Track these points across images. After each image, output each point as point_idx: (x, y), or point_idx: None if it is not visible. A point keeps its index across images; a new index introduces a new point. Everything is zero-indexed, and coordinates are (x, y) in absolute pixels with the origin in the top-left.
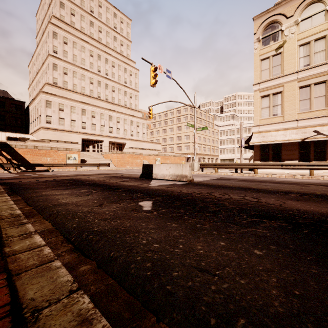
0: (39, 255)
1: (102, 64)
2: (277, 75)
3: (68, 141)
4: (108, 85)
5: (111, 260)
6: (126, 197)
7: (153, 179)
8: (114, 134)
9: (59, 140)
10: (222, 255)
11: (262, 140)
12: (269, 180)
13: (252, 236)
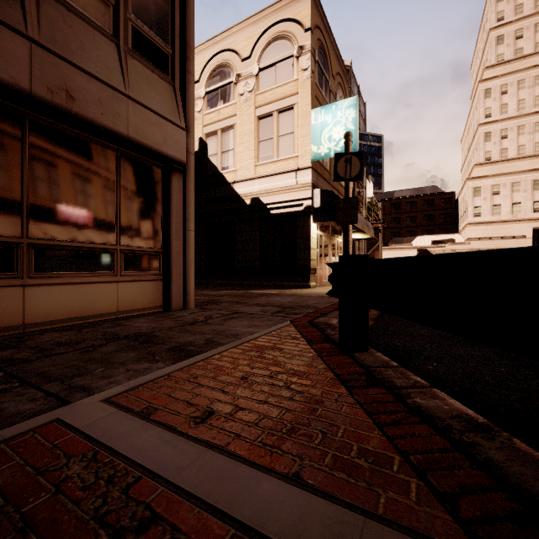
0: None
1: None
2: None
3: (507, 236)
4: None
5: None
6: None
7: None
8: None
9: (492, 237)
10: None
11: None
12: None
13: None
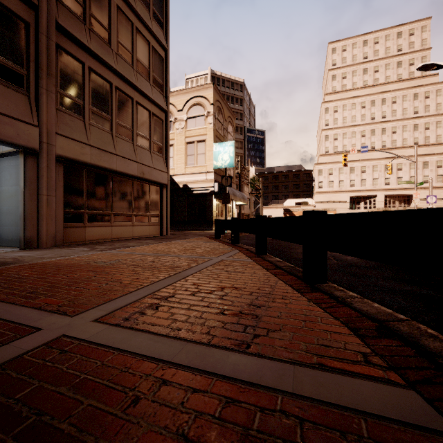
0: None
1: (377, 109)
2: None
3: (337, 201)
4: (386, 128)
5: None
6: None
7: None
8: (393, 185)
9: (328, 201)
10: None
11: None
12: None
13: None
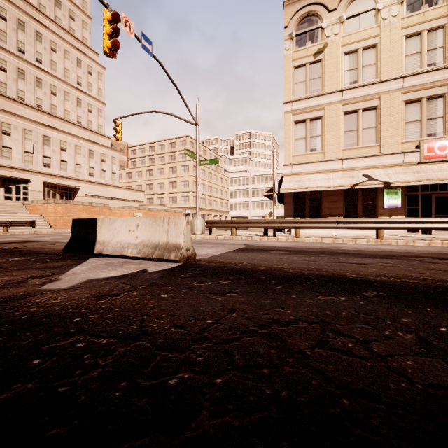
0: None
1: (29, 41)
2: (316, 92)
3: None
4: (43, 81)
5: None
6: None
7: (95, 255)
8: (55, 169)
9: None
10: None
11: (297, 185)
12: (333, 248)
13: None
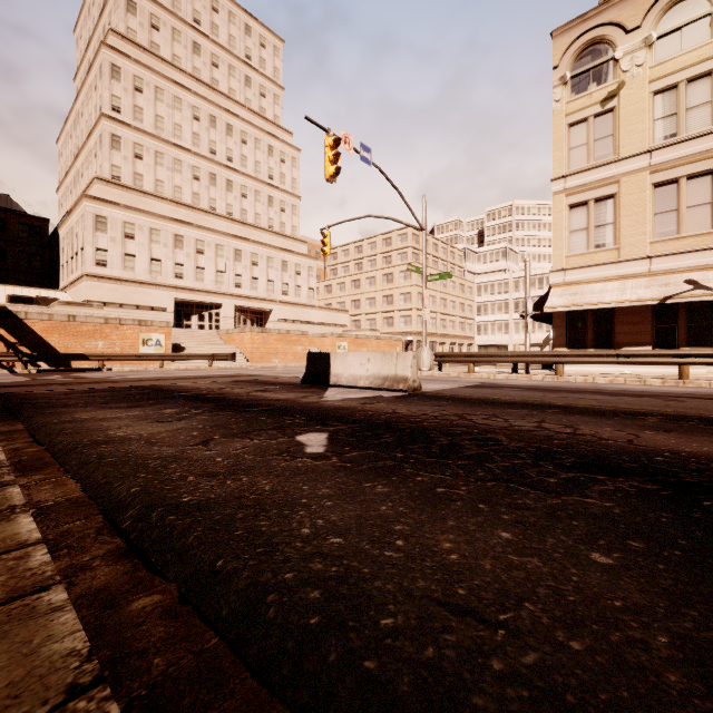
0: (12, 571)
1: (220, 137)
2: (605, 157)
3: (145, 306)
4: (234, 183)
5: (218, 580)
6: (268, 424)
7: (331, 386)
8: (246, 289)
9: (124, 303)
10: (510, 567)
11: (571, 301)
12: (591, 388)
13: (578, 516)
